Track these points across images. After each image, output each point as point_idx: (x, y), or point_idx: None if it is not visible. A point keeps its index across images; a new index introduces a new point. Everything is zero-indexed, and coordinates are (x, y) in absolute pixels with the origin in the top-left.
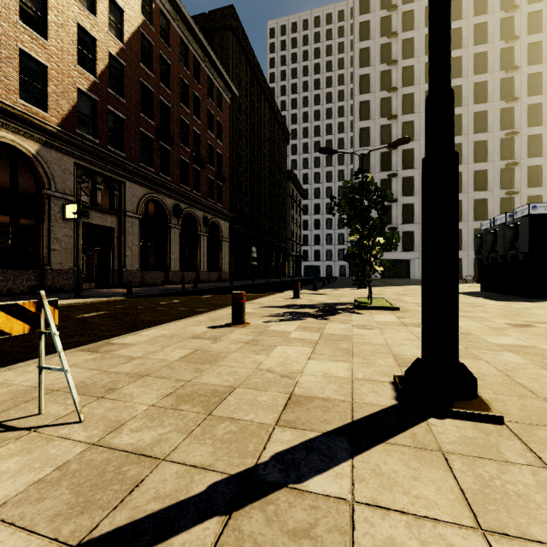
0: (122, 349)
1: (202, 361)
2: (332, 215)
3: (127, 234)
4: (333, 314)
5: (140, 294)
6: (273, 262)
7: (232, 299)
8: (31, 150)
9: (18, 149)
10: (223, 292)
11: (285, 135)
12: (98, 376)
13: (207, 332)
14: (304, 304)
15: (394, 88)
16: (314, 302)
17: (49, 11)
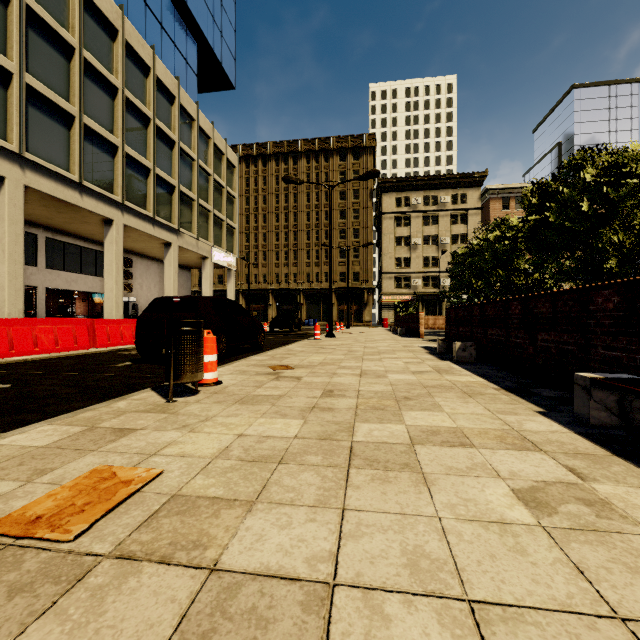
0: None
1: None
2: None
3: None
4: None
5: None
6: None
7: None
8: None
9: None
10: None
11: None
12: None
13: None
14: None
15: None
16: None
17: None
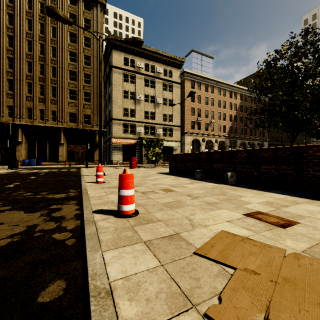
0: None
1: None
2: None
3: None
4: None
5: None
6: None
7: None
8: (224, 140)
9: (222, 140)
10: None
11: None
12: None
13: None
14: None
15: None
16: None
17: (226, 115)
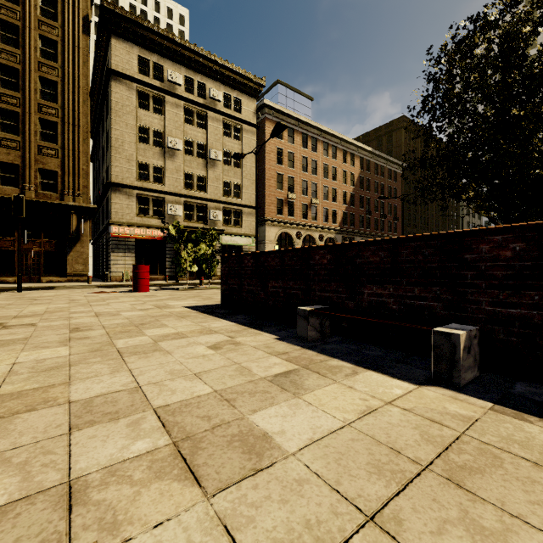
0: None
1: None
2: None
3: None
4: None
5: None
6: None
7: None
8: (334, 237)
9: (331, 237)
10: None
11: None
12: None
13: None
14: None
15: None
16: None
17: (337, 193)
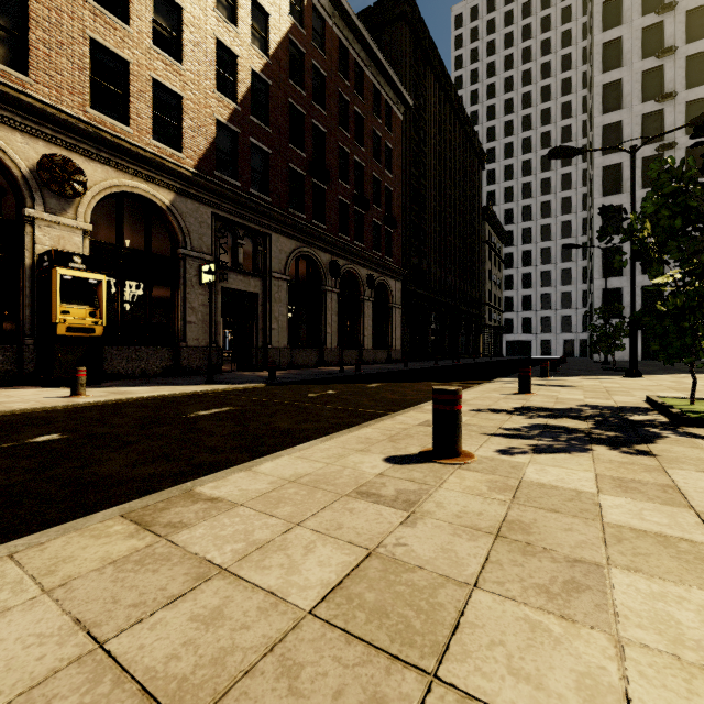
0: (203, 521)
1: (392, 641)
2: (606, 242)
3: (273, 301)
4: (646, 437)
5: (285, 379)
6: (461, 336)
7: (435, 403)
8: (165, 201)
9: (151, 202)
10: (397, 379)
11: (478, 157)
12: (60, 686)
13: (385, 474)
14: (552, 408)
15: (669, 49)
16: (568, 404)
17: (185, 28)
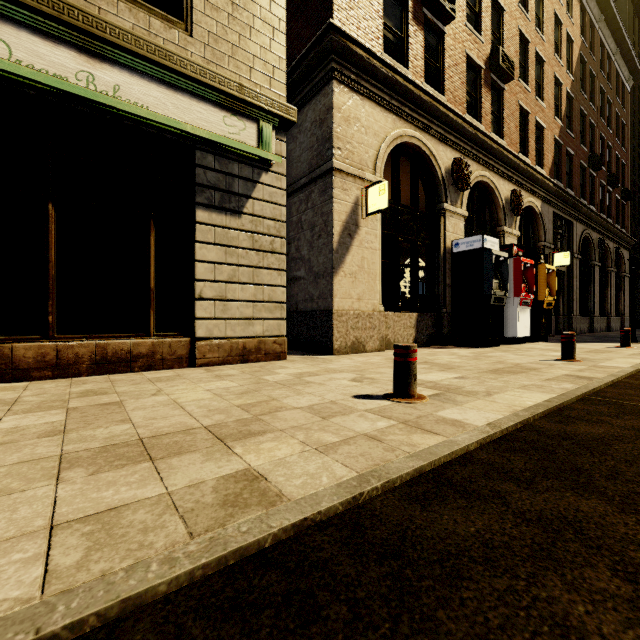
0: None
1: None
2: None
3: (573, 277)
4: None
5: None
6: None
7: None
8: (538, 208)
9: (530, 210)
10: None
11: None
12: None
13: None
14: None
15: None
16: None
17: (544, 76)
